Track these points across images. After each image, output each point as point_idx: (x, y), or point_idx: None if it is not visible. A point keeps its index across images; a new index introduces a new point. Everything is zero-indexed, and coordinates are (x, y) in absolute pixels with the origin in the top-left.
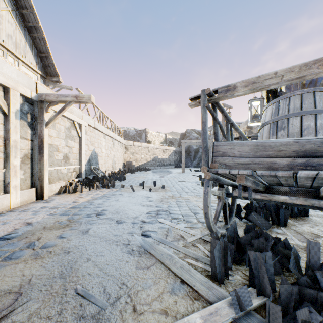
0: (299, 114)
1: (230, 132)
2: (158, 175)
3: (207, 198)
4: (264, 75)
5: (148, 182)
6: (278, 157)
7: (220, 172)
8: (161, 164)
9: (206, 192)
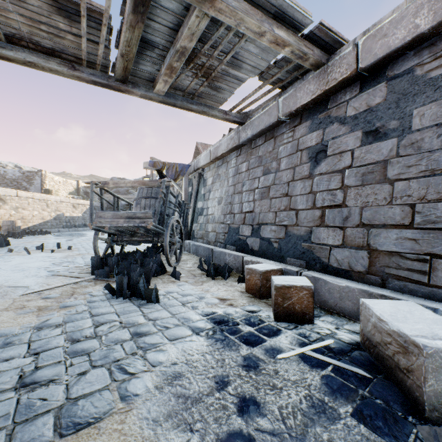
0: (145, 198)
1: (118, 202)
2: (64, 239)
3: (96, 241)
4: (121, 181)
5: (48, 246)
6: (121, 219)
7: (98, 226)
8: (71, 225)
9: (95, 238)
